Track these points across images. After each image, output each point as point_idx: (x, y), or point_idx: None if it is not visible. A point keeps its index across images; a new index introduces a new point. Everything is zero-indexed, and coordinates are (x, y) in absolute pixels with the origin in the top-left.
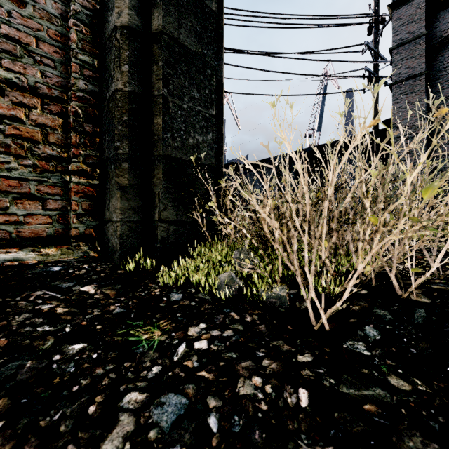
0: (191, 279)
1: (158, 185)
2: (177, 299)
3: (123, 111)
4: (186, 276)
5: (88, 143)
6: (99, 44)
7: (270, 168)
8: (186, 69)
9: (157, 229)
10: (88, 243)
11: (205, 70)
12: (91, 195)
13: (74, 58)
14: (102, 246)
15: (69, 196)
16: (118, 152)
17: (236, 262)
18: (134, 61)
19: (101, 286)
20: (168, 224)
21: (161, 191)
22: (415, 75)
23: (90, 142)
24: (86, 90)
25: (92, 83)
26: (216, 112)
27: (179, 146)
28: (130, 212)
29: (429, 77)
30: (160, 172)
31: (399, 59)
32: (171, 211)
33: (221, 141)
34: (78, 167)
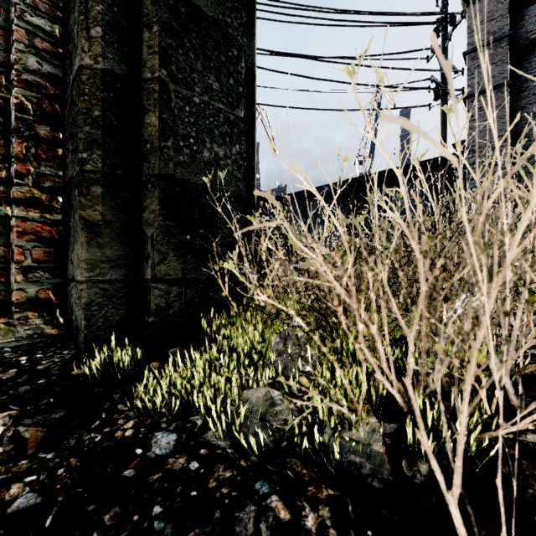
0: (196, 400)
1: (152, 223)
2: (162, 453)
3: (93, 102)
4: (189, 389)
5: (42, 155)
6: (62, 1)
7: (314, 201)
8: (198, 43)
9: (149, 294)
10: (42, 313)
11: (228, 48)
12: (48, 237)
13: (18, 19)
14: (65, 318)
15: (10, 239)
16: (84, 168)
17: (277, 359)
18: (112, 22)
19: (22, 416)
20: (167, 285)
21: (155, 232)
22: (496, 86)
23: (46, 153)
24: (40, 71)
25: (50, 62)
26: (245, 114)
27: (188, 161)
28: (105, 267)
29: (513, 89)
30: (154, 201)
31: (476, 66)
32: (173, 264)
33: (253, 158)
34: (26, 193)
